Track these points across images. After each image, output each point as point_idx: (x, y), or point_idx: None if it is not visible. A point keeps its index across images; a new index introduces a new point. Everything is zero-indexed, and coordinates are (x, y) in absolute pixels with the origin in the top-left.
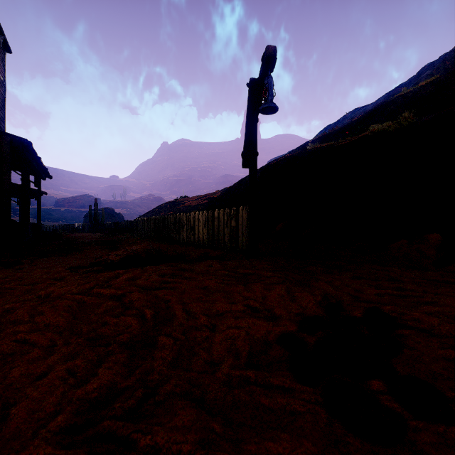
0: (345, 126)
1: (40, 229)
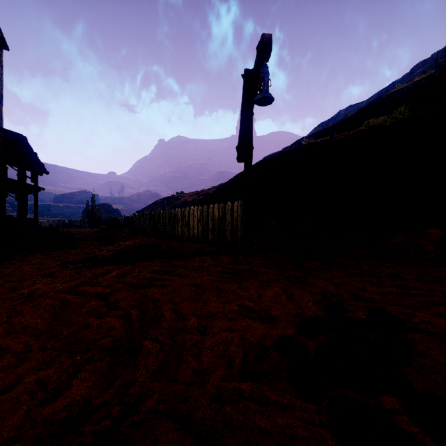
0: (339, 123)
1: (37, 224)
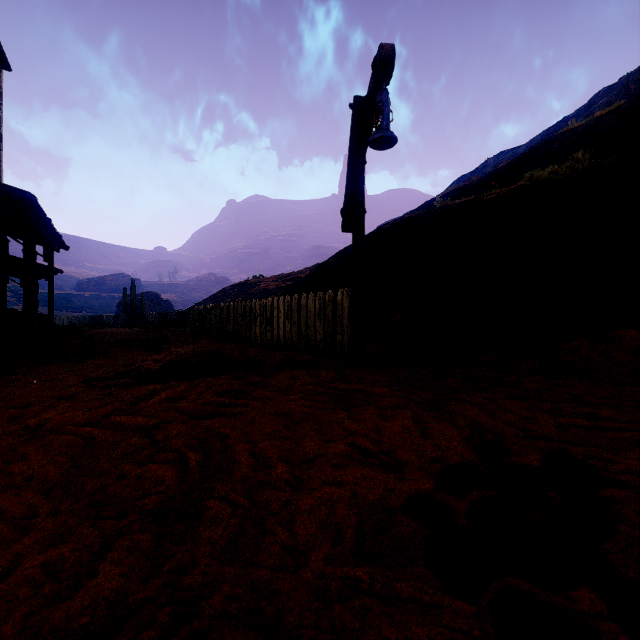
0: (487, 176)
1: (52, 322)
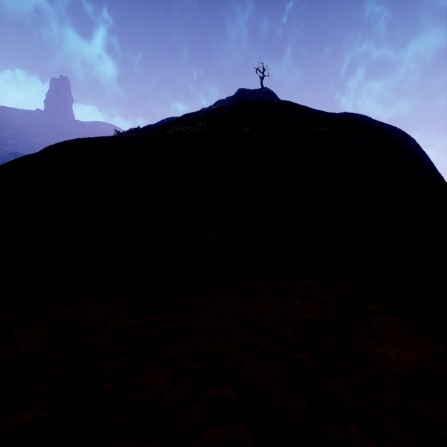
0: (158, 126)
1: None
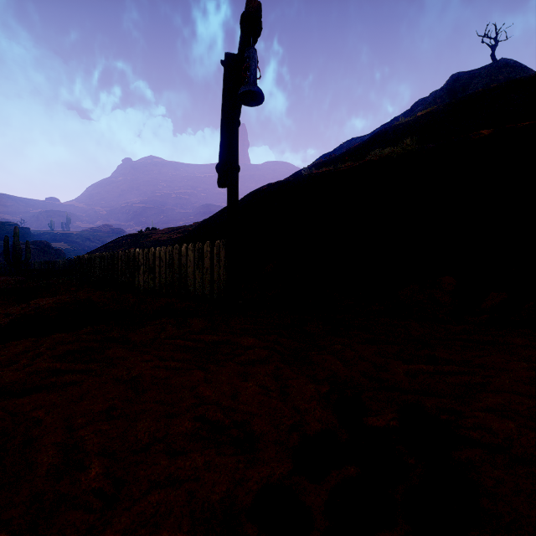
0: (343, 154)
1: None
